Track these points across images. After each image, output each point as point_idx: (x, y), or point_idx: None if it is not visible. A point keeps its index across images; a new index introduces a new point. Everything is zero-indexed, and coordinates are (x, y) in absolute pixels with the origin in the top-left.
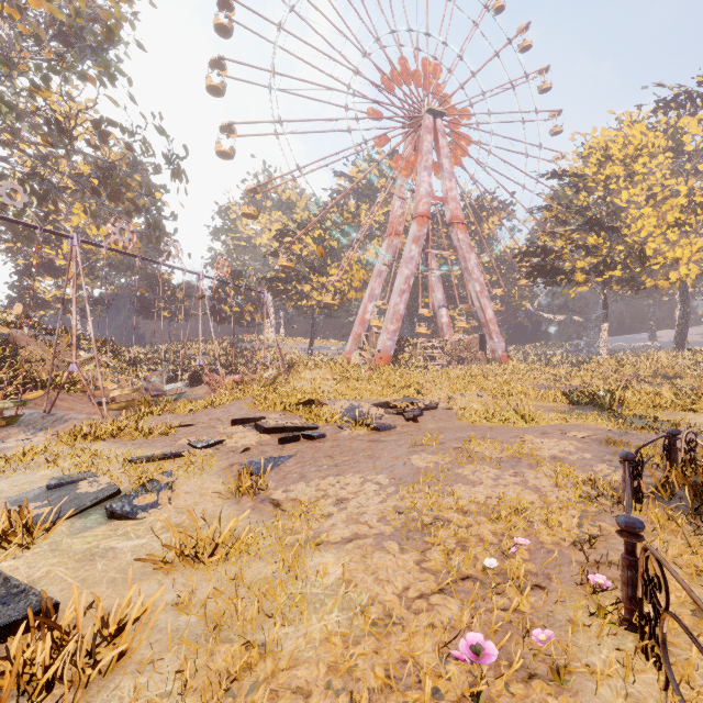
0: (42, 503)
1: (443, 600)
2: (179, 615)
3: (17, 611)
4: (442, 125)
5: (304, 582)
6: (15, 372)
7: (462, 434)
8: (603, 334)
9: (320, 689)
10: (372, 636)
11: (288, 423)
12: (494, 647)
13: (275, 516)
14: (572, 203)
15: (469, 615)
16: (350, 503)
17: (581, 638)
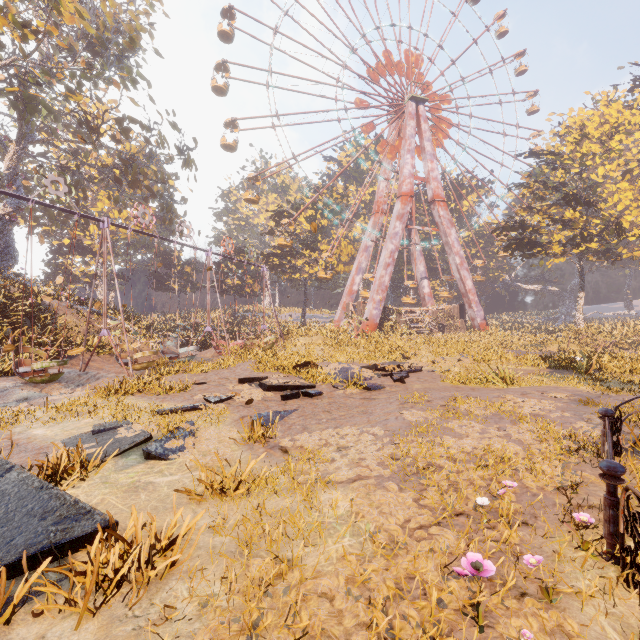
0: (89, 445)
1: (440, 531)
2: (214, 537)
3: (86, 526)
4: (424, 111)
5: (318, 513)
6: (55, 337)
7: (448, 393)
8: (579, 303)
9: (341, 595)
10: (381, 557)
11: (288, 382)
12: (492, 565)
13: (284, 460)
14: (549, 180)
15: (465, 543)
16: (351, 450)
17: (566, 567)
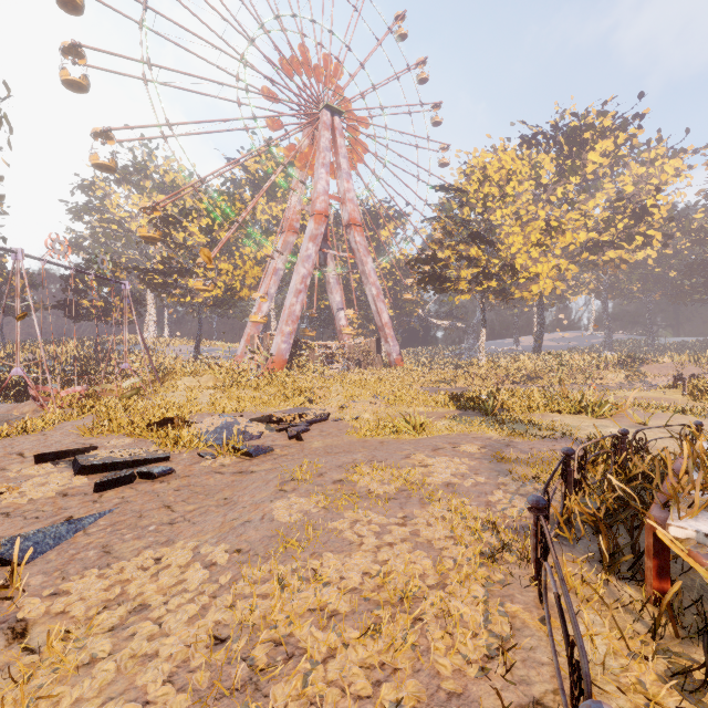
0: None
1: None
2: None
3: None
4: (340, 124)
5: None
6: None
7: (348, 457)
8: (482, 339)
9: None
10: None
11: (124, 455)
12: None
13: None
14: (457, 217)
15: None
16: (145, 623)
17: None
